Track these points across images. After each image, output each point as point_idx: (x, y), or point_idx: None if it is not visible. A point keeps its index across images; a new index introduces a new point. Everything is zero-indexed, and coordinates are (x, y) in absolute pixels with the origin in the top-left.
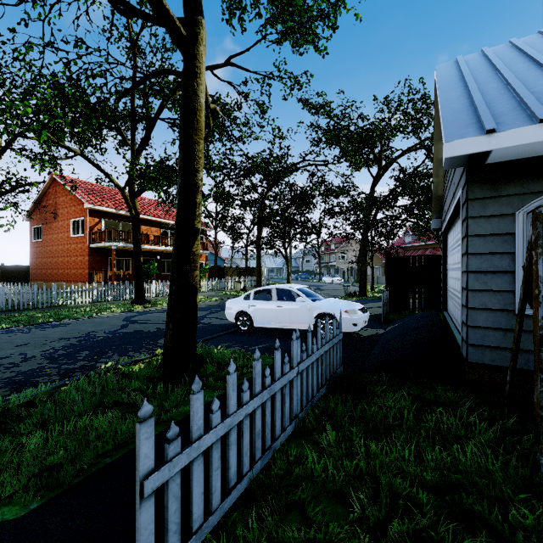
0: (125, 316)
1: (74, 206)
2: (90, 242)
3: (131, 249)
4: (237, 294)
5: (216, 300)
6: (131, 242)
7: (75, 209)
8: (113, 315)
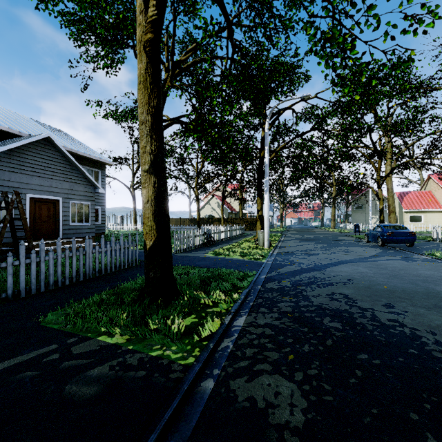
0: None
1: None
2: None
3: None
4: None
5: None
6: None
7: None
8: None
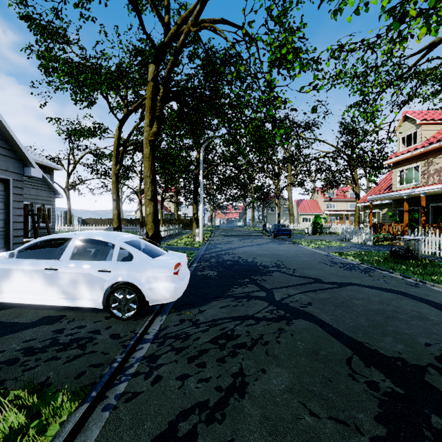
0: (398, 289)
1: None
2: None
3: None
4: None
5: None
6: None
7: None
8: None
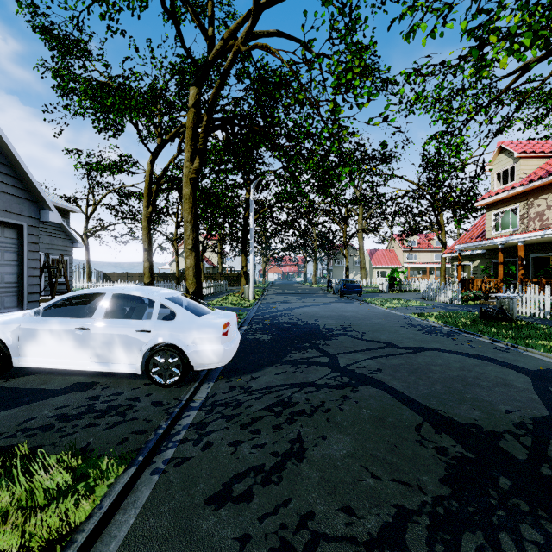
0: (484, 355)
1: None
2: None
3: None
4: None
5: None
6: None
7: None
8: (540, 357)
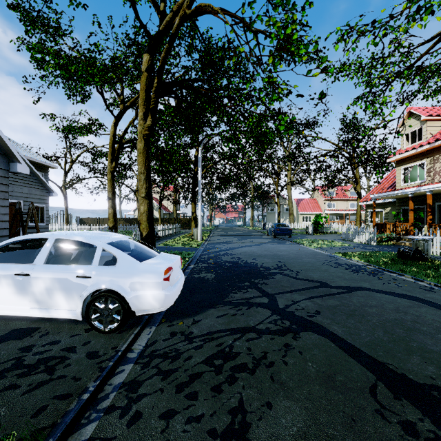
0: (413, 295)
1: None
2: None
3: None
4: None
5: None
6: None
7: None
8: None
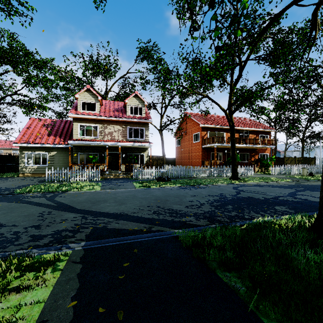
0: (232, 186)
1: (194, 127)
2: (202, 144)
3: (222, 147)
4: (306, 178)
5: (290, 181)
6: (224, 143)
7: (195, 128)
8: (223, 185)
